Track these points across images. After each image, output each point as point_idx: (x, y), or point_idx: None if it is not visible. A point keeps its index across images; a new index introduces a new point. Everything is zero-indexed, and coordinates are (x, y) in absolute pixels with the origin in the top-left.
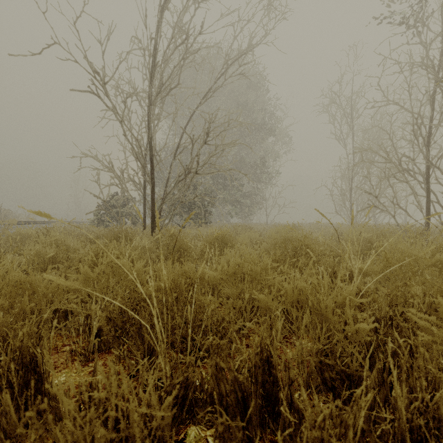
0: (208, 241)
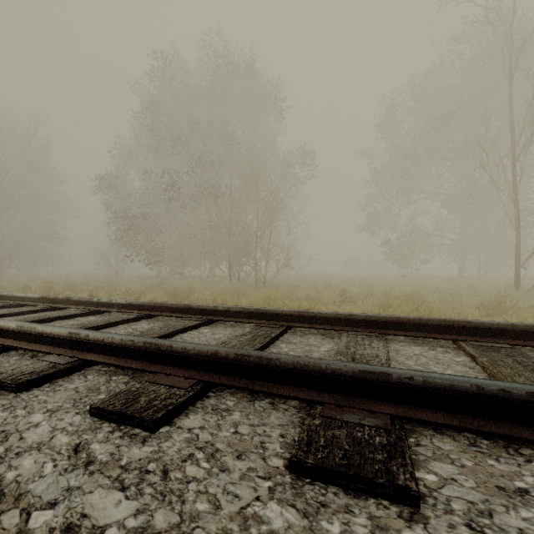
0: (29, 281)
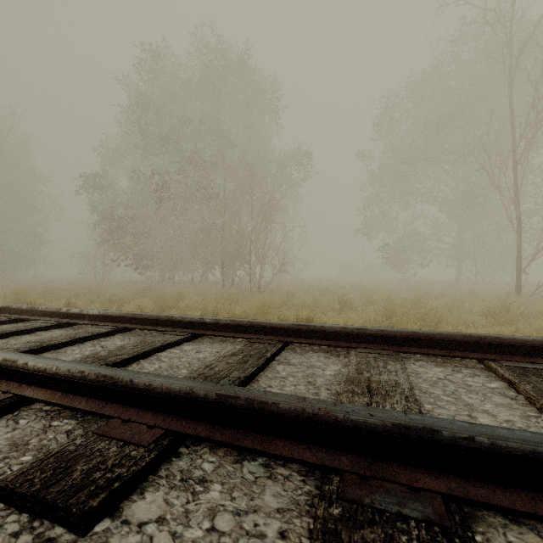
0: (6, 287)
